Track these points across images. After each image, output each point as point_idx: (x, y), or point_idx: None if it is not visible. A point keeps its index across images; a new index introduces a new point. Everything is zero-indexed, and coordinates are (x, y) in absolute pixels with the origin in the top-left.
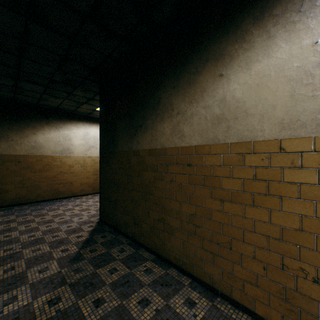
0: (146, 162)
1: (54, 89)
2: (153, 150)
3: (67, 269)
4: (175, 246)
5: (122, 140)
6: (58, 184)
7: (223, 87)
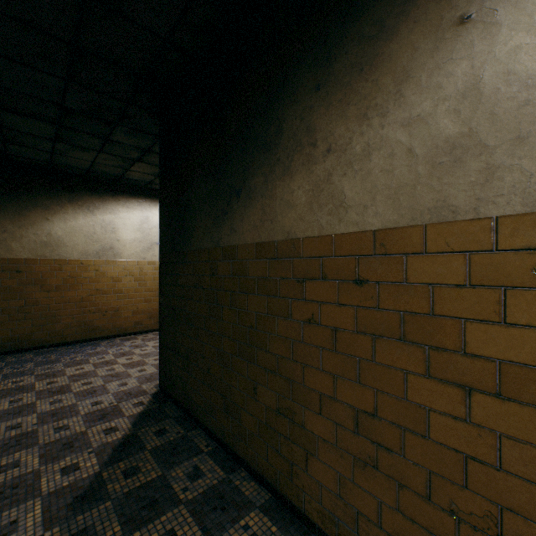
0: (250, 274)
1: (74, 130)
2: (266, 245)
3: (58, 532)
4: (320, 484)
5: (200, 226)
6: (91, 313)
7: (470, 54)
